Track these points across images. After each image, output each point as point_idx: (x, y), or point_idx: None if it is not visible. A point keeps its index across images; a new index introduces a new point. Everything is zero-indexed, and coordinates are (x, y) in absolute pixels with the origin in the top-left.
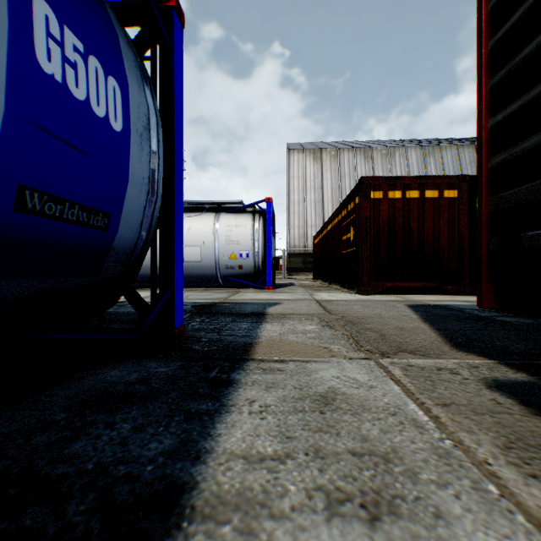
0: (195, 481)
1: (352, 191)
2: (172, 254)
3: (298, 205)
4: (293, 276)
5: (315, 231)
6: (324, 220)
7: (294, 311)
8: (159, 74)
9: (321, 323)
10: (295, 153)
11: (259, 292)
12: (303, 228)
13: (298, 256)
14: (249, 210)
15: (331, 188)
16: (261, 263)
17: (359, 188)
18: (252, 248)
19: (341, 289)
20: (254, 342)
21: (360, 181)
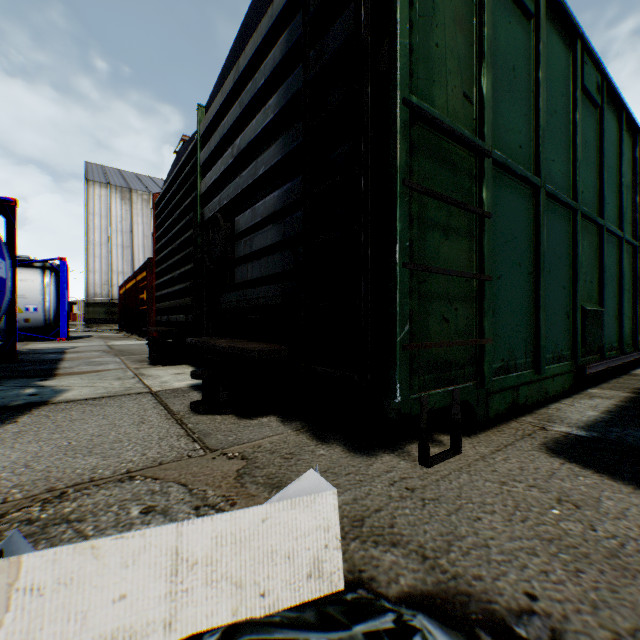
0: (60, 367)
1: (145, 263)
2: (16, 319)
3: (101, 248)
4: (94, 329)
5: (123, 279)
6: (134, 267)
7: (88, 350)
8: (7, 234)
9: (104, 352)
10: (97, 186)
11: (53, 343)
12: (107, 274)
13: (101, 306)
14: (39, 265)
15: (144, 234)
16: (54, 317)
17: (148, 265)
18: (43, 303)
19: (138, 338)
20: (64, 358)
21: (148, 260)
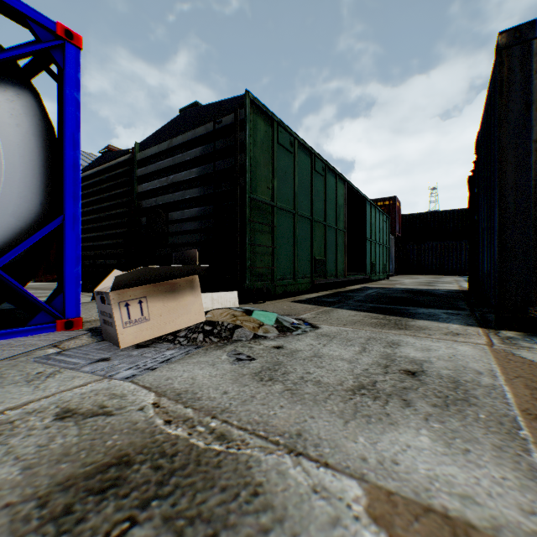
0: None
1: None
2: None
3: None
4: None
5: None
6: None
7: None
8: None
9: None
10: None
11: None
12: None
13: None
14: None
15: None
16: None
17: None
18: None
19: None
20: None
21: None
